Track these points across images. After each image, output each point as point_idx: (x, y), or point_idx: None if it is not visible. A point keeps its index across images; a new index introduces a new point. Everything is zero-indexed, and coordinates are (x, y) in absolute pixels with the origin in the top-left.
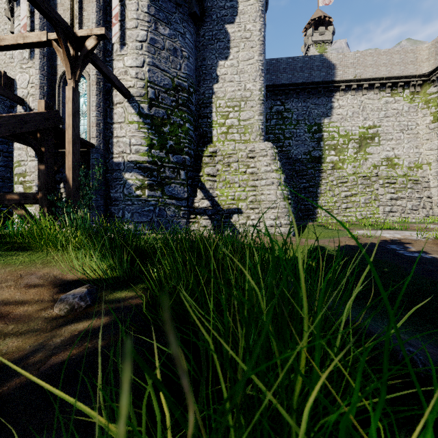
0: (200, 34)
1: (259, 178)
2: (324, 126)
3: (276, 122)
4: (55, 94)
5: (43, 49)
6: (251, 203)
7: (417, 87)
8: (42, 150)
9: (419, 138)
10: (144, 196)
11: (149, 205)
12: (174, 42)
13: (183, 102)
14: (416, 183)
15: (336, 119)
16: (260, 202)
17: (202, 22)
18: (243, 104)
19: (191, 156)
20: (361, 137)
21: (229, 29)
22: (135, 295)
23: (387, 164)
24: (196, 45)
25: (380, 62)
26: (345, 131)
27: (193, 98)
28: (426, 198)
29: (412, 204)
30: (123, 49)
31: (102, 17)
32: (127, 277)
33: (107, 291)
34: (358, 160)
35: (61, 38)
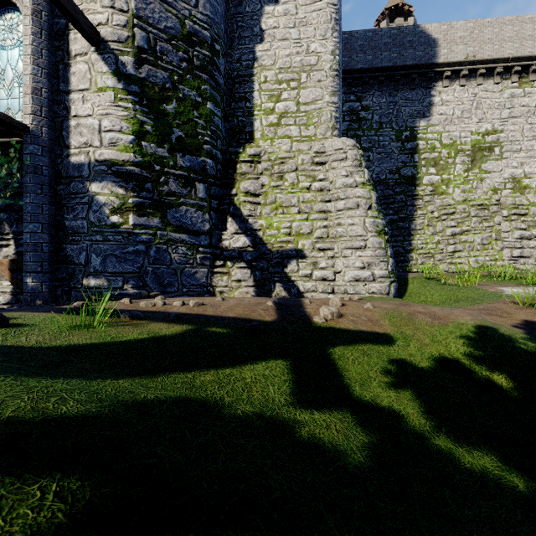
0: None
1: (334, 197)
2: (419, 132)
3: (349, 125)
4: None
5: None
6: (320, 240)
7: None
8: None
9: None
10: (127, 225)
11: (137, 242)
12: None
13: (201, 64)
14: None
15: (437, 121)
16: (335, 239)
17: None
18: (305, 76)
19: (218, 160)
20: (474, 148)
21: None
22: None
23: (513, 187)
24: None
25: (503, 35)
26: (451, 138)
27: (220, 63)
28: None
29: None
30: None
31: None
32: None
33: None
34: (471, 181)
35: None
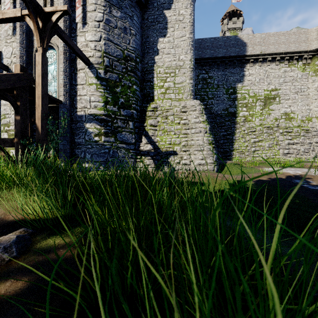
0: (145, 18)
1: (190, 127)
2: (237, 89)
3: (202, 86)
4: (32, 62)
5: (22, 27)
6: (184, 147)
7: (308, 60)
8: (17, 104)
9: (309, 98)
10: (101, 141)
11: (105, 148)
12: (125, 22)
13: (131, 69)
14: (307, 132)
15: (247, 84)
16: (190, 146)
17: (146, 9)
18: (178, 71)
19: (138, 111)
20: (265, 98)
21: (167, 14)
22: (69, 242)
23: (285, 118)
24: (142, 26)
25: (280, 41)
26: (254, 93)
27: (139, 66)
28: (315, 143)
29: (304, 147)
30: (85, 27)
31: (68, 2)
32: (68, 217)
33: (42, 235)
34: (264, 115)
35: (32, 13)
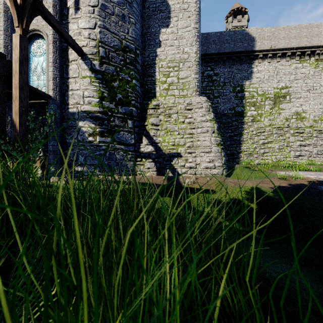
0: (146, 6)
1: (196, 127)
2: (245, 87)
3: (207, 84)
4: None
5: (7, 13)
6: (189, 148)
7: (321, 56)
8: None
9: (322, 96)
10: (96, 141)
11: (100, 150)
12: (123, 9)
13: (130, 61)
14: (320, 133)
15: (255, 81)
16: (196, 148)
17: None
18: (182, 65)
19: (138, 108)
20: (275, 96)
21: (170, 2)
22: None
23: (297, 117)
24: (142, 15)
25: (291, 35)
26: (263, 91)
27: (139, 59)
28: None
29: (317, 149)
30: (77, 13)
31: None
32: None
33: None
34: (273, 114)
35: None
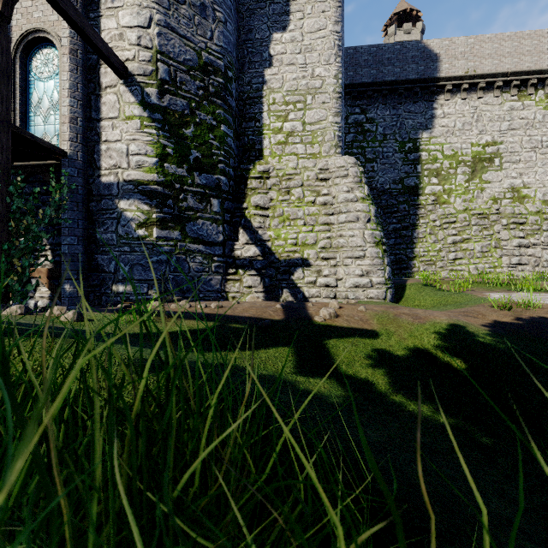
0: None
1: (336, 211)
2: (421, 143)
3: (354, 137)
4: None
5: None
6: (323, 250)
7: None
8: None
9: None
10: (151, 237)
11: (160, 253)
12: None
13: (216, 91)
14: None
15: (439, 133)
16: (337, 249)
17: None
18: (311, 98)
19: (230, 177)
20: (474, 159)
21: None
22: None
23: (513, 197)
24: (238, 9)
25: (503, 51)
26: (453, 149)
27: (232, 88)
28: None
29: None
30: None
31: None
32: None
33: None
34: (471, 191)
35: None
